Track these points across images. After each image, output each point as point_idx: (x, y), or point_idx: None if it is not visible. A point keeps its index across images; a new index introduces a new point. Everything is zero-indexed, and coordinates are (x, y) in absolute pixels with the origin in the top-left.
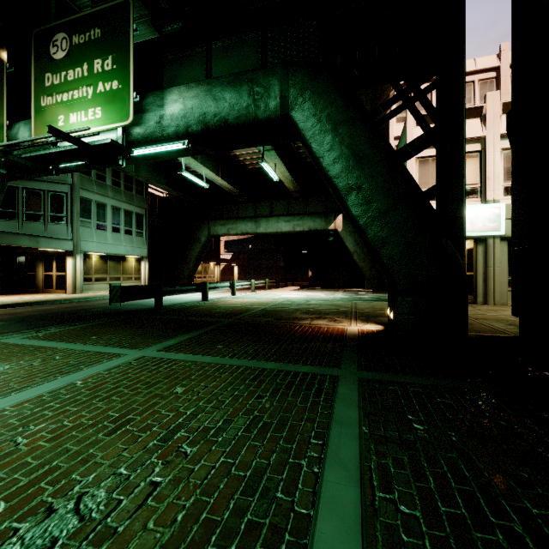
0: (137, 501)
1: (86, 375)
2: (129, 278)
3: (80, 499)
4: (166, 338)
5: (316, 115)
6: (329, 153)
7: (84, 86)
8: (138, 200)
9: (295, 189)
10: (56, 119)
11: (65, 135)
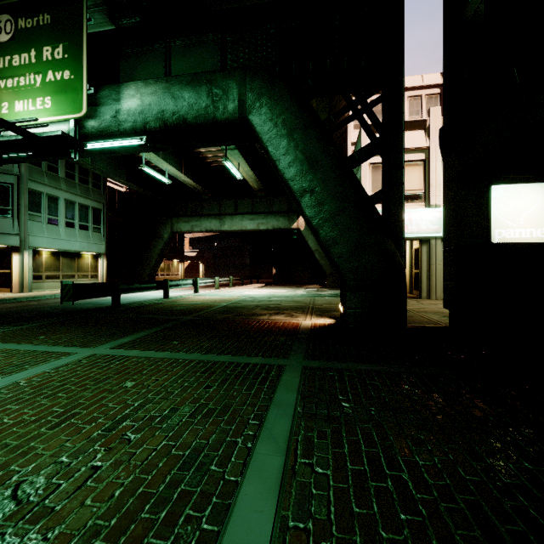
0: (77, 483)
1: (30, 374)
2: (84, 275)
3: (18, 487)
4: (121, 336)
5: (272, 120)
6: (285, 156)
7: (31, 73)
8: (95, 194)
9: (259, 188)
10: None
11: (9, 125)
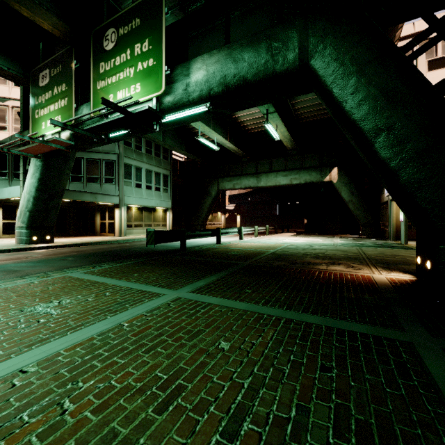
0: None
1: (131, 316)
2: (158, 225)
3: None
4: (196, 278)
5: (338, 59)
6: (354, 95)
7: (127, 67)
8: (164, 164)
9: (292, 147)
10: (107, 98)
11: (114, 106)
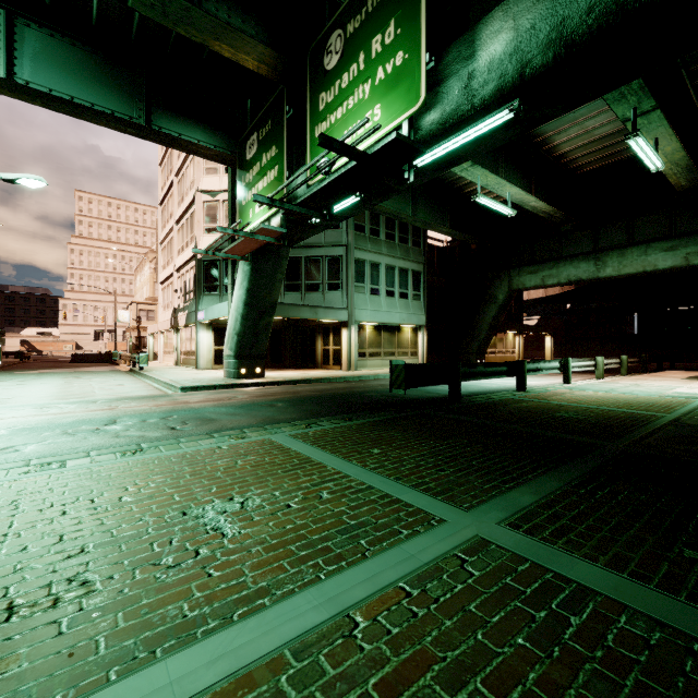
0: None
1: (372, 586)
2: (404, 353)
3: None
4: (505, 479)
5: None
6: None
7: (360, 85)
8: (414, 253)
9: (691, 184)
10: None
11: (338, 146)
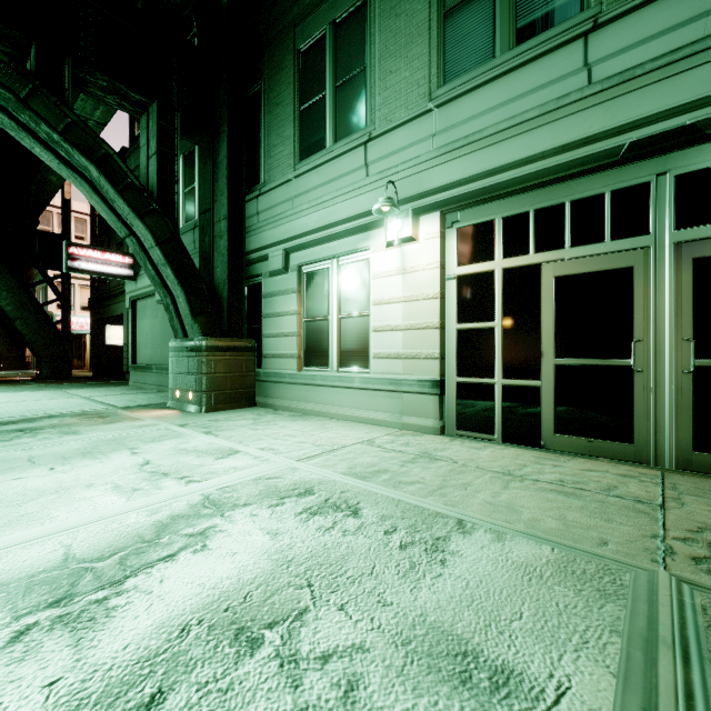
0: None
1: None
2: None
3: None
4: None
5: None
6: (5, 300)
7: None
8: None
9: None
10: None
11: None
